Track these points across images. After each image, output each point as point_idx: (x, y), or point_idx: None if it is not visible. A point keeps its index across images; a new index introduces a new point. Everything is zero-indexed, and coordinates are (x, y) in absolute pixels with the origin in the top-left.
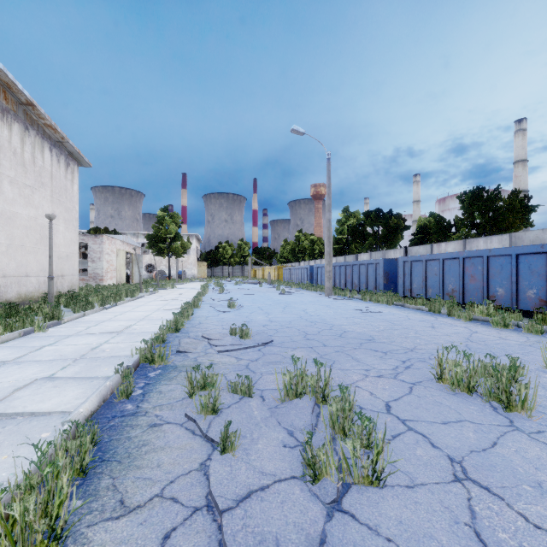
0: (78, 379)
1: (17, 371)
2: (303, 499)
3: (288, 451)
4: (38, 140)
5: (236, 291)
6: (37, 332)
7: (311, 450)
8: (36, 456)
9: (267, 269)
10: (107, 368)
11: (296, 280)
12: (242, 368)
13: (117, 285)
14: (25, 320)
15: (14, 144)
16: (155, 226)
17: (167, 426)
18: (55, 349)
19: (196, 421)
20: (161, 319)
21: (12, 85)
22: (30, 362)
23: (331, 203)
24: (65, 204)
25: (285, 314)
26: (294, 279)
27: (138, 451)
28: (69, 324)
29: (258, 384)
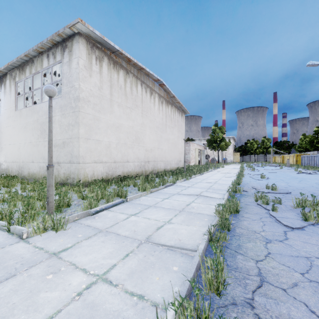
0: (215, 193)
1: (194, 189)
2: (301, 222)
3: (296, 216)
4: (174, 109)
5: (262, 170)
6: (186, 180)
7: (304, 212)
8: (223, 201)
9: (286, 157)
10: (220, 192)
11: (313, 165)
12: (275, 199)
13: (196, 165)
14: (182, 176)
15: (169, 113)
16: (210, 135)
17: (251, 205)
18: (198, 185)
19: (261, 205)
20: (228, 180)
21: (169, 92)
22: (195, 187)
23: None
24: (181, 131)
25: (300, 184)
26: (311, 163)
27: (245, 207)
28: (193, 179)
29: (283, 203)
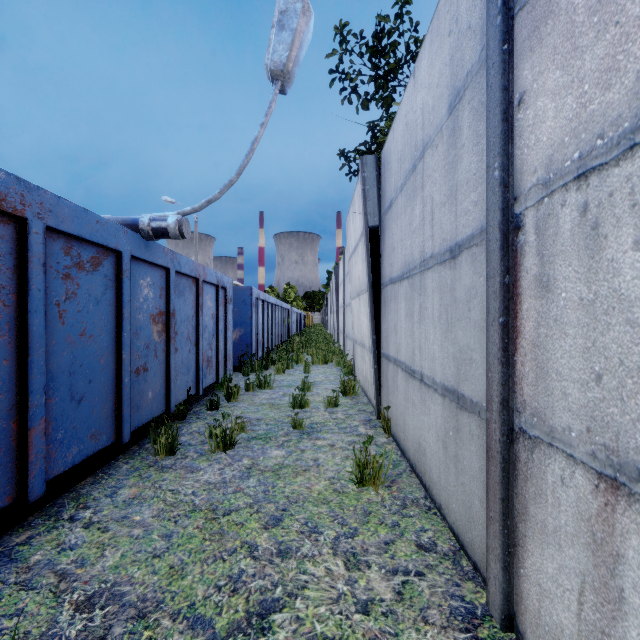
0: None
1: None
2: None
3: None
4: None
5: None
6: None
7: None
8: None
9: None
10: None
11: None
12: None
13: None
14: None
15: None
16: None
17: None
18: None
19: None
20: None
21: None
22: None
23: (197, 260)
24: None
25: None
26: None
27: None
28: None
29: None
